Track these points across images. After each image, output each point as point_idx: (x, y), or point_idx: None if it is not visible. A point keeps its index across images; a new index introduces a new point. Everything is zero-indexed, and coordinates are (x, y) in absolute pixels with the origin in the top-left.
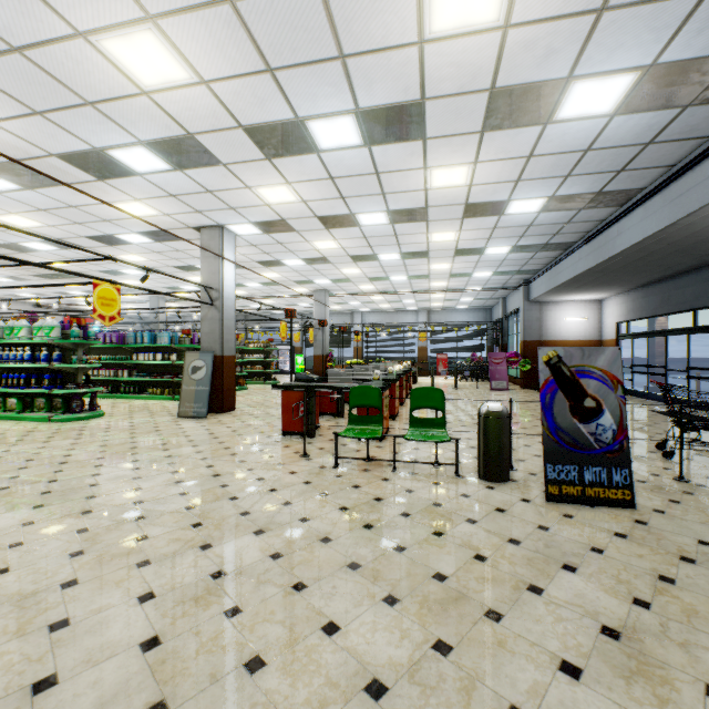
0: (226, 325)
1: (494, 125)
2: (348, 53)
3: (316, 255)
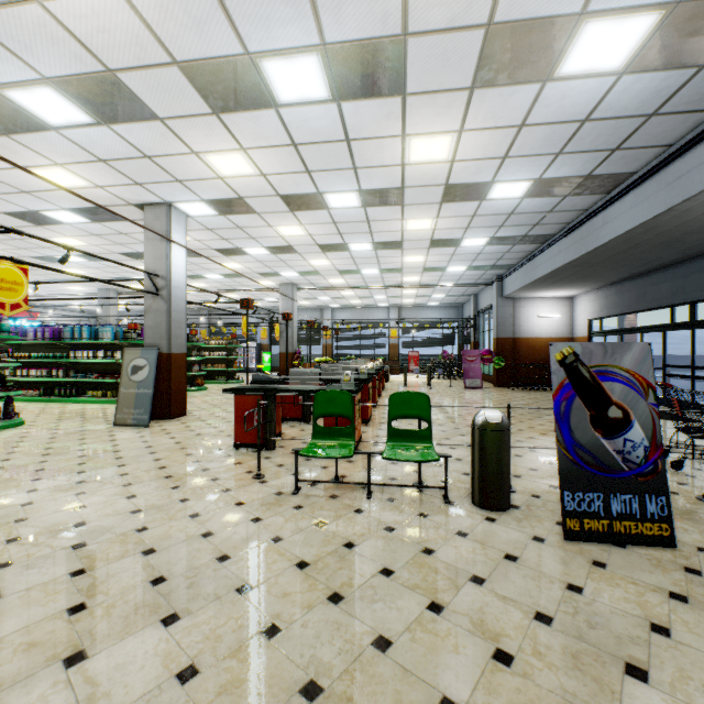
0: (175, 318)
1: (486, 80)
2: None
3: (281, 243)
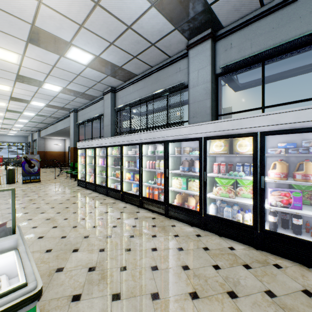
0: None
1: (13, 100)
2: None
3: None
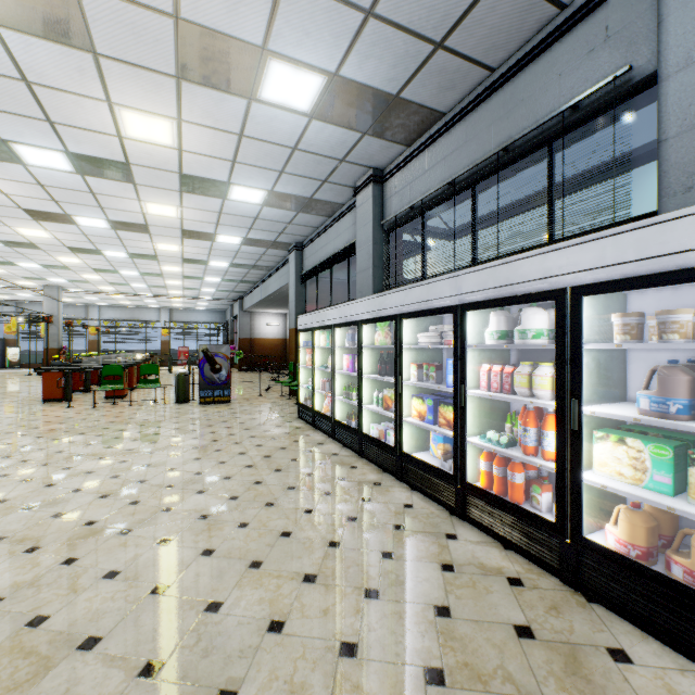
0: None
1: (188, 237)
2: (105, 207)
3: (57, 264)
